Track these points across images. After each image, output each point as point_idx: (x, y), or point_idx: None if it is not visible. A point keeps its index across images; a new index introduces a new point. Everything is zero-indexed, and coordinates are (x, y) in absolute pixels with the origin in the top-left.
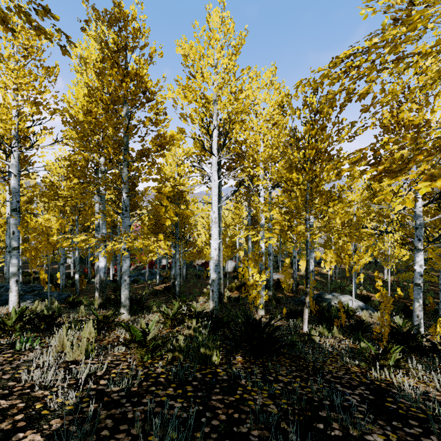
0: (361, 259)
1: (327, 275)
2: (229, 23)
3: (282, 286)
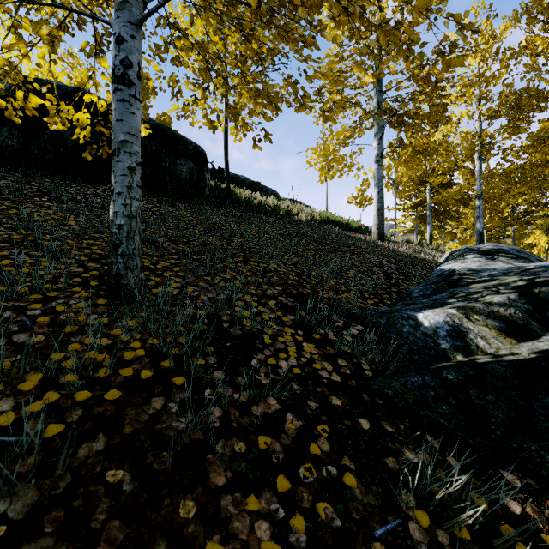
0: None
1: None
2: None
3: None
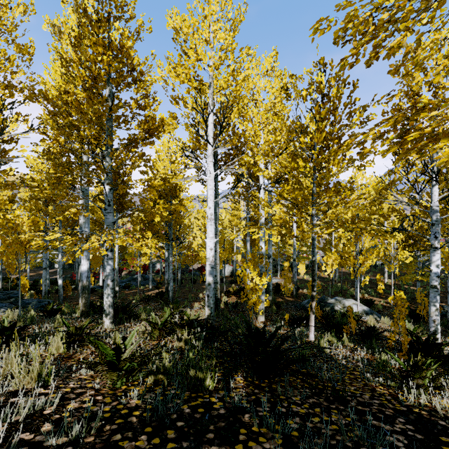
0: (367, 260)
1: (327, 278)
2: None
3: (282, 291)
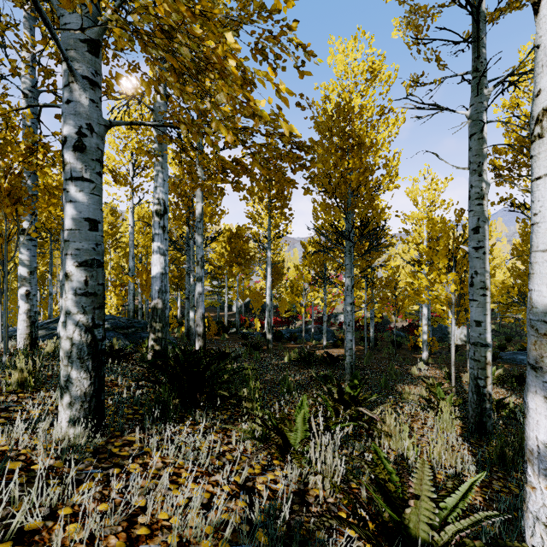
0: None
1: None
2: None
3: None
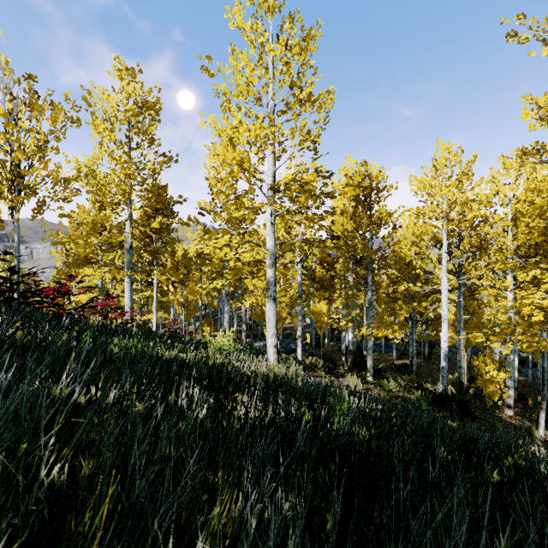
0: None
1: None
2: (455, 159)
3: None
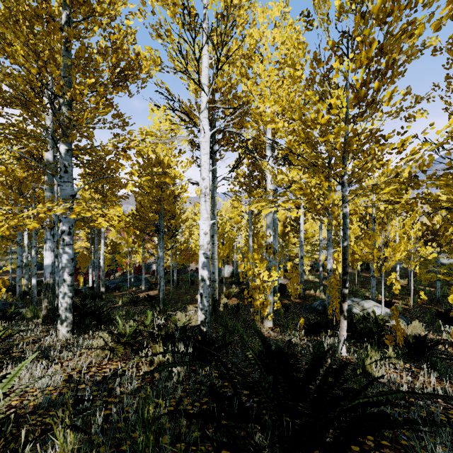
0: (395, 253)
1: None
2: None
3: (287, 292)
